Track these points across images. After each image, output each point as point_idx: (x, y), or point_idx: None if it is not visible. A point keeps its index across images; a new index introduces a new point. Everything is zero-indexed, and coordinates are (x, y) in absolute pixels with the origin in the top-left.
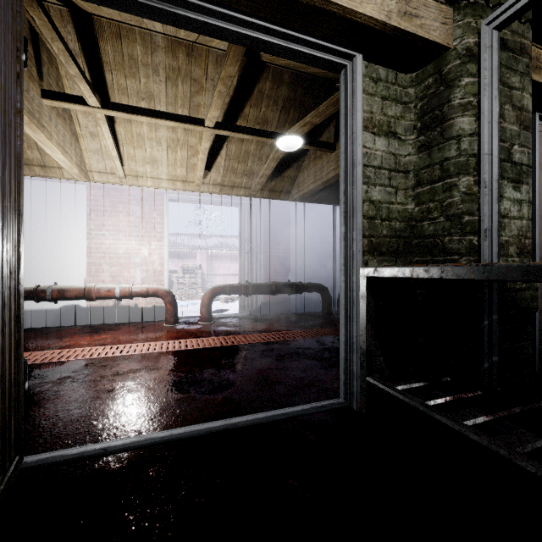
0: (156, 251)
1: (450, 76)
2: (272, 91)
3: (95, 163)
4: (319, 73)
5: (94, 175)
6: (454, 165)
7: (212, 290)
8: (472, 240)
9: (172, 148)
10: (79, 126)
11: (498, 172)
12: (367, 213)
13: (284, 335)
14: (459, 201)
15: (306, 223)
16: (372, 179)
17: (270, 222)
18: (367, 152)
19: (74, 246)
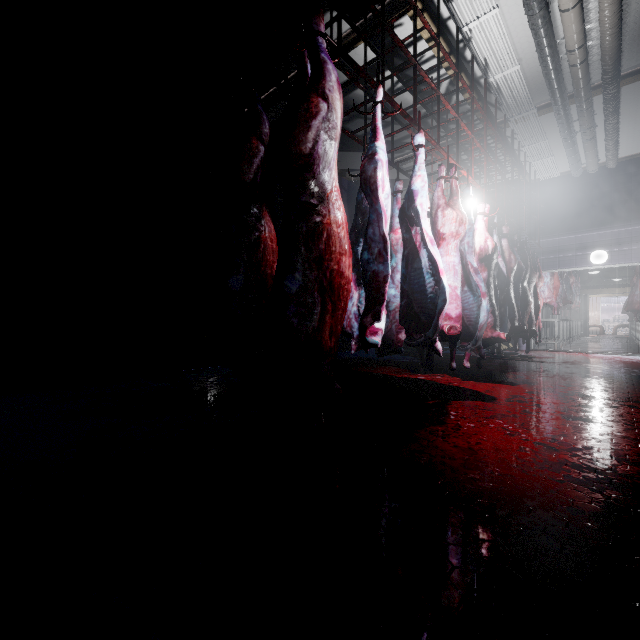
0: (596, 314)
1: None
2: None
3: None
4: None
5: None
6: None
7: (617, 326)
8: None
9: None
10: None
11: None
12: None
13: None
14: None
15: None
16: None
17: None
18: None
19: None
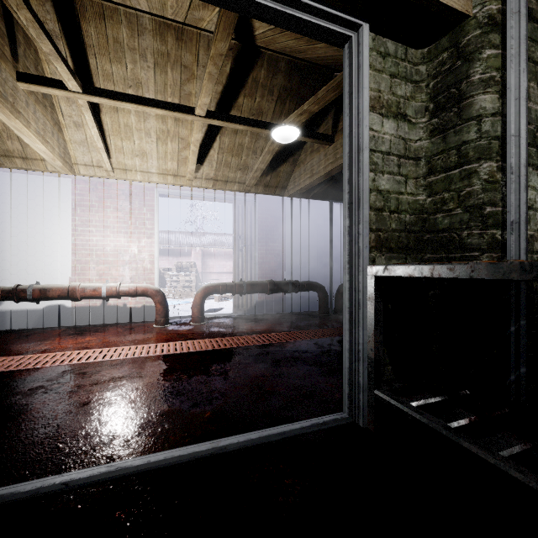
0: (146, 249)
1: (469, 48)
2: (267, 79)
3: (80, 155)
4: (317, 58)
5: (80, 168)
6: (474, 149)
7: (205, 289)
8: (494, 235)
9: (162, 140)
10: (62, 115)
11: (526, 156)
12: (374, 204)
13: (280, 337)
14: (480, 190)
15: (302, 219)
16: (379, 166)
17: (265, 218)
18: (374, 135)
19: (59, 242)
